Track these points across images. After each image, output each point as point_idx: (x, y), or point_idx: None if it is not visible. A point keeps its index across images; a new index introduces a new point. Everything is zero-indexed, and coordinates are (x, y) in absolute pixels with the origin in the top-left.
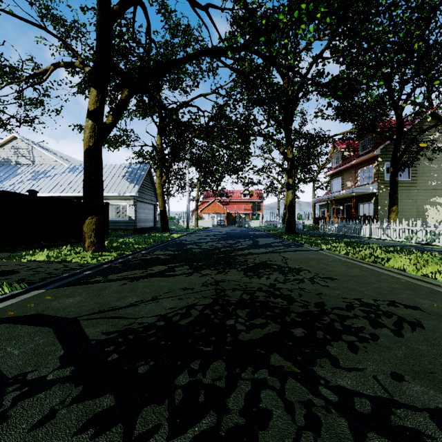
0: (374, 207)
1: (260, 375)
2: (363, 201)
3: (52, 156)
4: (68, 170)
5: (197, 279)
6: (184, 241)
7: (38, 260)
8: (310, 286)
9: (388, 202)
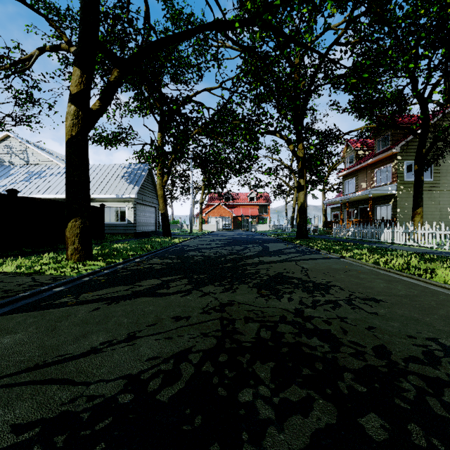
0: (393, 210)
1: None
2: (380, 203)
3: (47, 156)
4: (64, 170)
5: (196, 300)
6: (185, 247)
7: (4, 272)
8: (352, 314)
9: (408, 204)
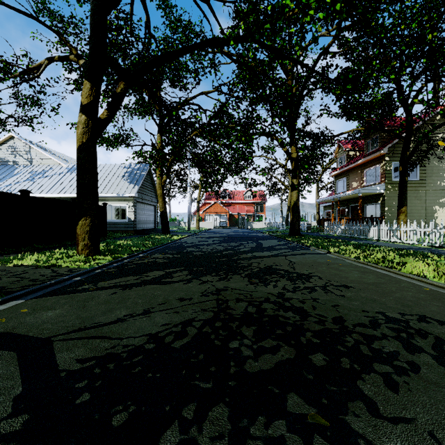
0: (381, 208)
1: (276, 430)
2: (370, 202)
3: (50, 156)
4: (66, 170)
5: (196, 287)
6: (184, 243)
7: (25, 265)
8: (323, 296)
9: (396, 202)
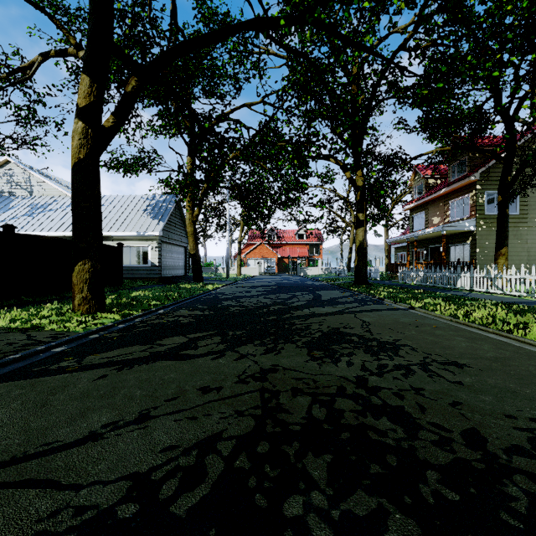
0: (471, 250)
1: None
2: (455, 242)
3: (55, 185)
4: None
5: (230, 365)
6: (220, 295)
7: None
8: (430, 384)
9: (489, 242)
